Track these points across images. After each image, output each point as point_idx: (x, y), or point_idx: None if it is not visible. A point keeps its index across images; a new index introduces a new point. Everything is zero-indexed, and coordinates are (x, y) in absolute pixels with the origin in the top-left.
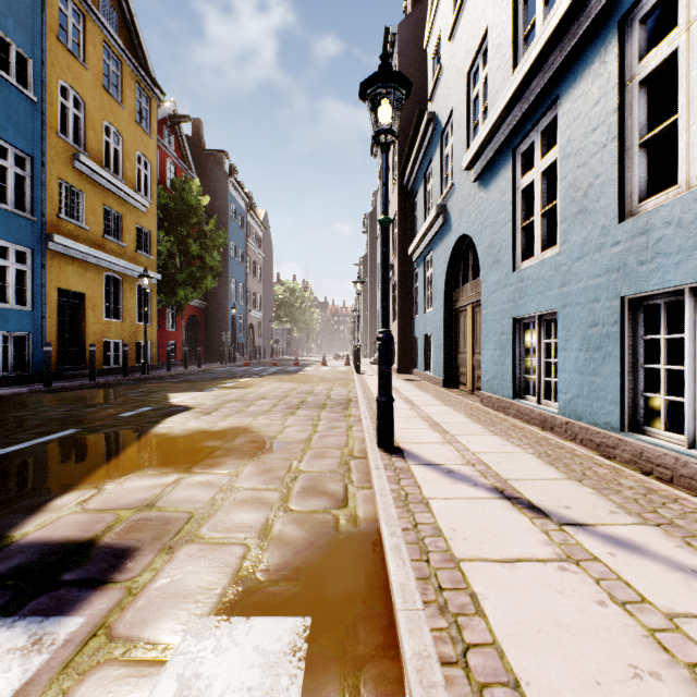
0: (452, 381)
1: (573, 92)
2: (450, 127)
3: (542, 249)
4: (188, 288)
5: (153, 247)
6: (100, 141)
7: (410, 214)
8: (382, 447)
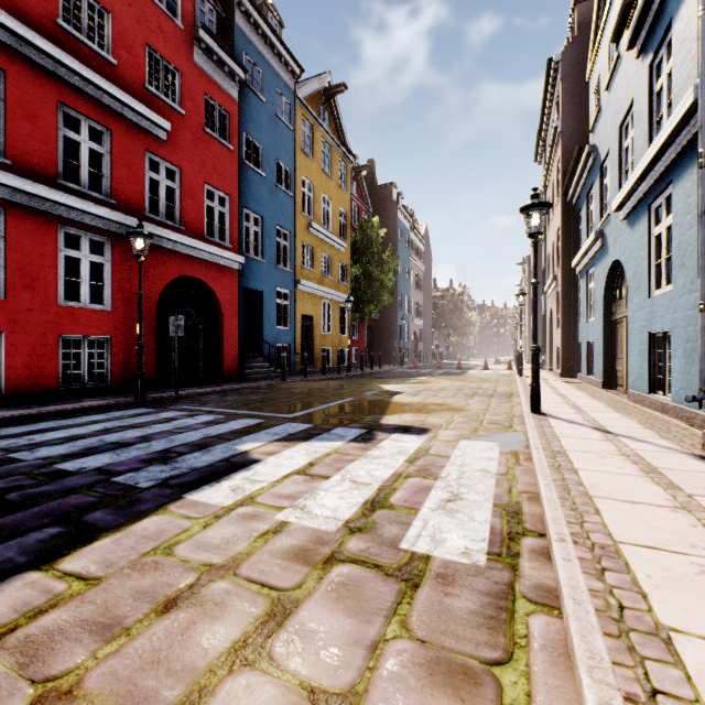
0: (611, 383)
1: (678, 183)
2: (608, 162)
3: (666, 284)
4: (371, 305)
5: (348, 277)
6: (320, 208)
7: (574, 227)
8: (533, 412)
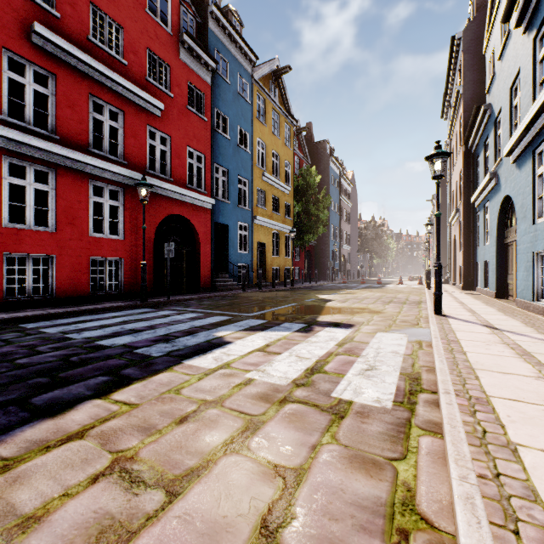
0: (503, 294)
1: None
2: (500, 117)
3: None
4: (309, 234)
5: (291, 213)
6: (271, 161)
7: (473, 169)
8: (436, 314)
